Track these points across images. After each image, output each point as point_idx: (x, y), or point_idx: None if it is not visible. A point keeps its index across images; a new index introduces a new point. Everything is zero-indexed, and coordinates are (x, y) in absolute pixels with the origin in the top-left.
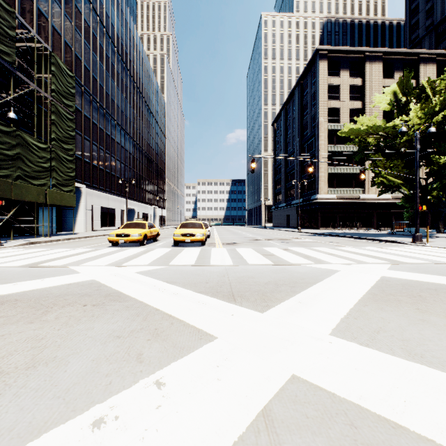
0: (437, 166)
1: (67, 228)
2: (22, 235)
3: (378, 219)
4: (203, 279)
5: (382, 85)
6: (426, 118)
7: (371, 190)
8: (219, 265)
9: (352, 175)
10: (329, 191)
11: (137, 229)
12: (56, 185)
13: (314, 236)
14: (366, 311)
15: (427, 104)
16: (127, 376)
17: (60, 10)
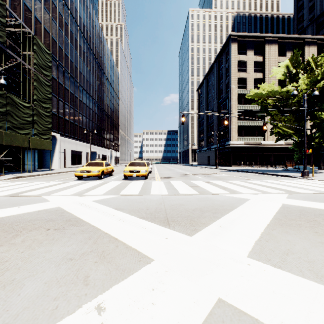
0: (319, 120)
1: (46, 165)
2: (12, 171)
3: (274, 159)
4: (145, 206)
5: (278, 61)
6: (311, 85)
7: (269, 138)
8: (157, 195)
9: (255, 127)
10: (239, 138)
11: (97, 167)
12: (37, 134)
13: (228, 172)
14: (275, 235)
15: (312, 74)
16: (72, 300)
17: (40, 5)
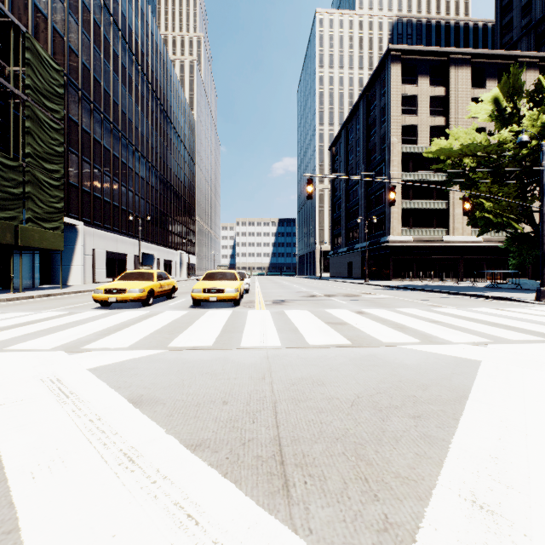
0: None
1: (58, 279)
2: None
3: (465, 267)
4: (220, 390)
5: (471, 96)
6: None
7: (456, 231)
8: (256, 348)
9: (432, 211)
10: (404, 231)
11: (139, 282)
12: (33, 220)
13: (390, 290)
14: None
15: None
16: None
17: None
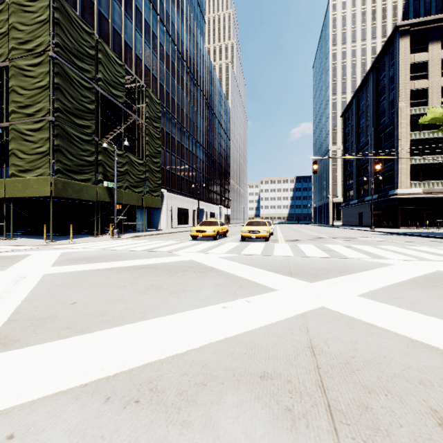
0: None
1: (153, 225)
2: (126, 231)
3: None
4: (268, 264)
5: None
6: None
7: None
8: (281, 256)
9: None
10: (413, 185)
11: (211, 226)
12: (149, 192)
13: (388, 235)
14: (397, 289)
15: None
16: (231, 298)
17: (149, 50)
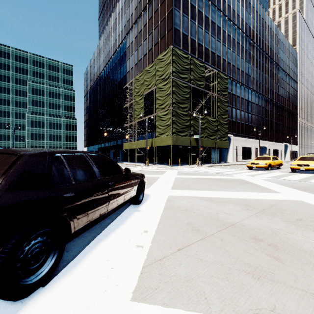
0: None
1: (223, 159)
2: (205, 163)
3: None
4: (295, 185)
5: None
6: None
7: None
8: None
9: None
10: None
11: (264, 160)
12: (219, 138)
13: None
14: None
15: None
16: (251, 192)
17: (220, 44)
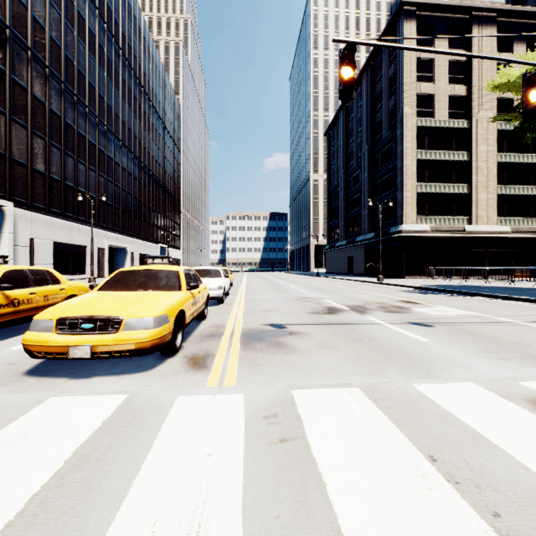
0: None
1: None
2: None
3: (490, 262)
4: None
5: (496, 62)
6: None
7: (480, 219)
8: None
9: (452, 196)
10: (419, 220)
11: None
12: None
13: (433, 295)
14: None
15: None
16: None
17: None
